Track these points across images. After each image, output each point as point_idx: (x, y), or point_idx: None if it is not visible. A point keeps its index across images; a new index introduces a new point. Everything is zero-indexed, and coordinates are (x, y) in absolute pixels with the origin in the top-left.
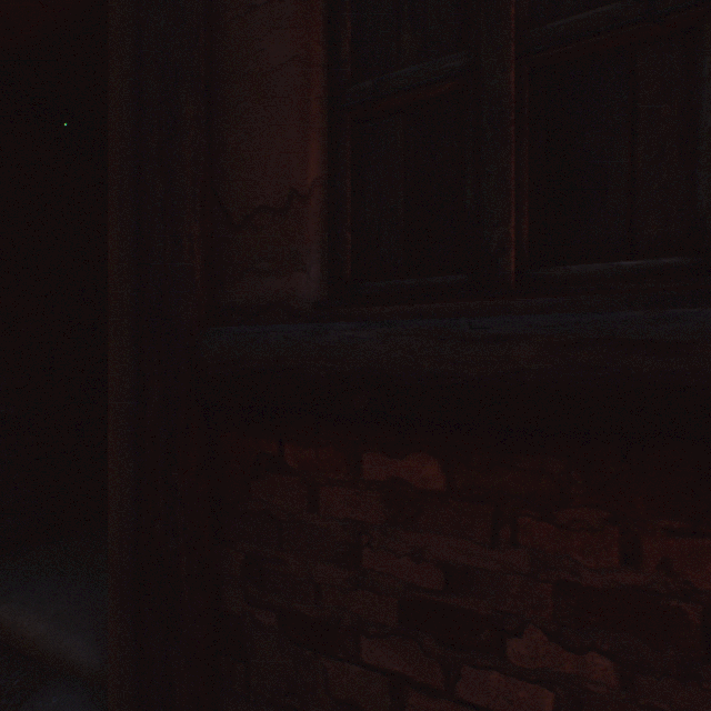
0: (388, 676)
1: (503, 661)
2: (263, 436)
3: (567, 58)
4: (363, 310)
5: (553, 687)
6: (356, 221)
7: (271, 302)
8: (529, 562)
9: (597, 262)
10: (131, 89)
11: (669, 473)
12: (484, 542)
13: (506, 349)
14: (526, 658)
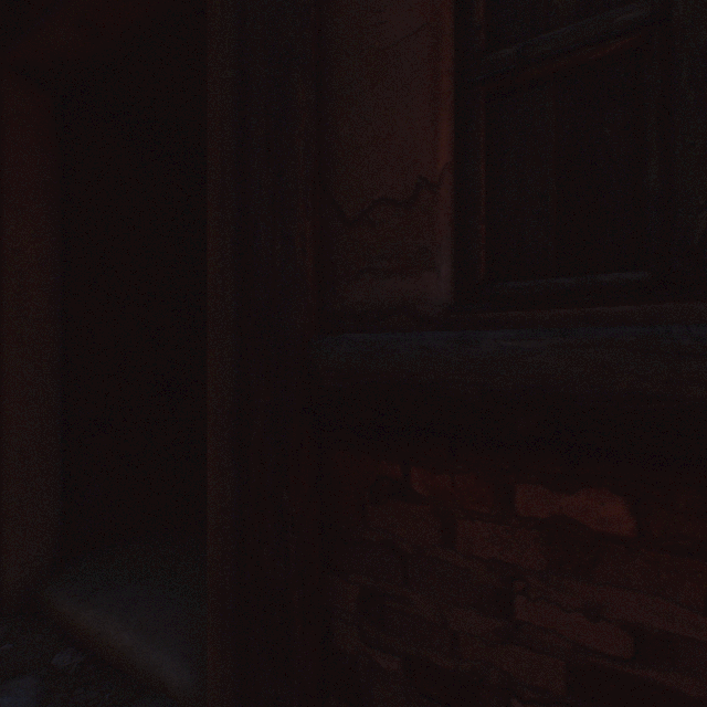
0: None
1: None
2: (383, 456)
3: None
4: (510, 315)
5: None
6: (490, 212)
7: (393, 306)
8: None
9: None
10: (232, 78)
11: None
12: (694, 606)
13: None
14: None
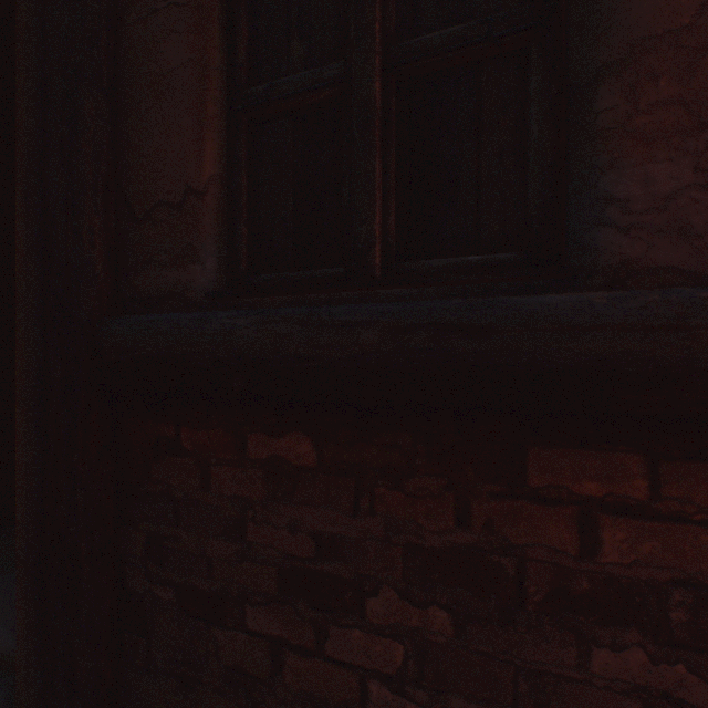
0: (269, 640)
1: (364, 619)
2: (163, 420)
3: (426, 71)
4: (253, 300)
5: (403, 639)
6: (252, 217)
7: (170, 293)
8: (384, 528)
9: (450, 257)
10: (38, 85)
11: (492, 443)
12: (348, 512)
13: (356, 334)
14: (381, 615)
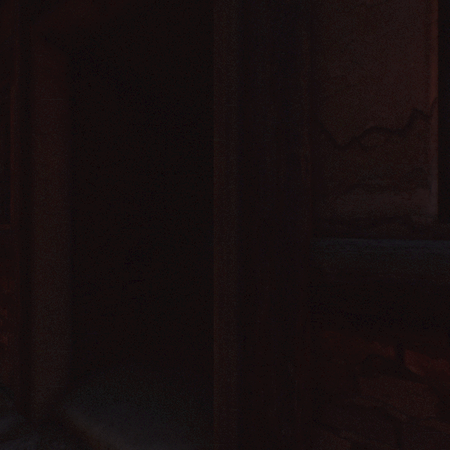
0: None
1: None
2: (375, 338)
3: None
4: None
5: None
6: None
7: (385, 216)
8: None
9: None
10: (236, 33)
11: None
12: None
13: None
14: None
